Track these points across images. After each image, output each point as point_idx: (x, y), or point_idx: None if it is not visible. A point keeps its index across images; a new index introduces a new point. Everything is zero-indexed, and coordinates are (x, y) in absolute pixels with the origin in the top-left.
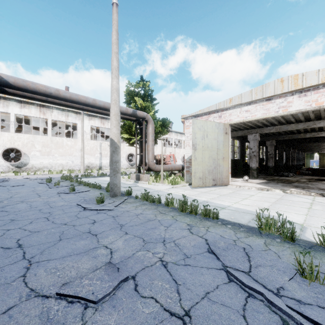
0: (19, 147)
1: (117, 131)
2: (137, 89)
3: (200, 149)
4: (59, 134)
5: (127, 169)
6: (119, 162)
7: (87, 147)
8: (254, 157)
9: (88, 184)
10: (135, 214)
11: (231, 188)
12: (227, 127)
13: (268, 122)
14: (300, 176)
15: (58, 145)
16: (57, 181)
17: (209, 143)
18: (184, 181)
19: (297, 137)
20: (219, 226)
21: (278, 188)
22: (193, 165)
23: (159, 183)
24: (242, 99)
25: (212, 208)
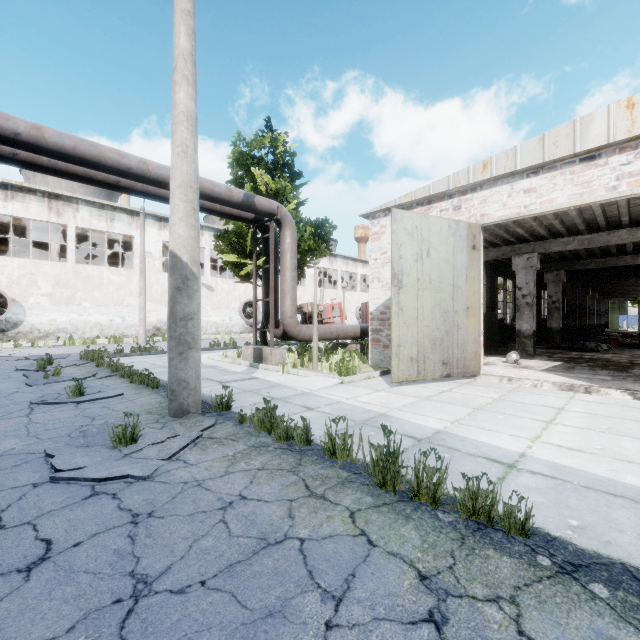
0: (1, 286)
1: (189, 233)
2: (259, 150)
3: (413, 285)
4: (101, 262)
5: (243, 335)
6: (194, 319)
7: (155, 287)
8: (526, 307)
9: (130, 373)
10: (220, 503)
11: (489, 383)
12: (475, 232)
13: (564, 226)
14: (625, 350)
15: (90, 284)
16: (69, 363)
17: (434, 272)
18: (366, 364)
19: (617, 263)
20: (557, 594)
21: (613, 386)
22: (395, 327)
23: (308, 368)
24: (517, 161)
25: (476, 466)
